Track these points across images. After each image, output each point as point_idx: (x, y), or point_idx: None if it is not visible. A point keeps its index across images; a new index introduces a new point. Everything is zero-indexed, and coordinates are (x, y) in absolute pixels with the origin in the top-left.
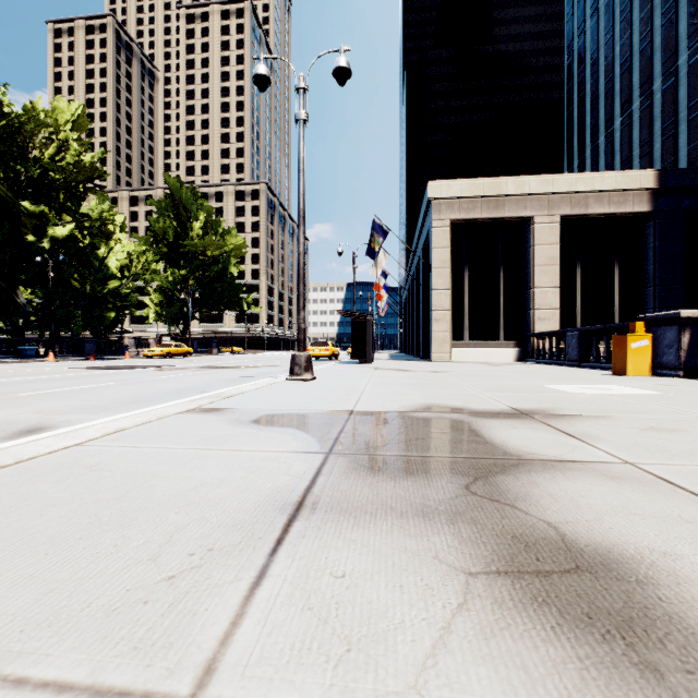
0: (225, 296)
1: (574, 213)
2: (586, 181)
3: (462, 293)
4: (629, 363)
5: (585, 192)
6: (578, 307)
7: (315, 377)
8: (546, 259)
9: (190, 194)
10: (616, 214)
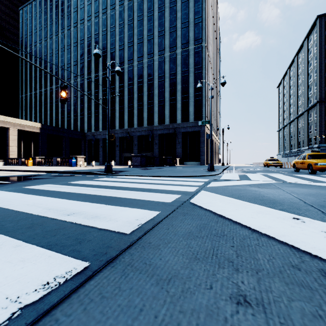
0: None
1: (21, 129)
2: (24, 122)
3: None
4: (29, 164)
5: (24, 124)
6: (22, 152)
7: None
8: (13, 139)
9: None
10: (32, 131)
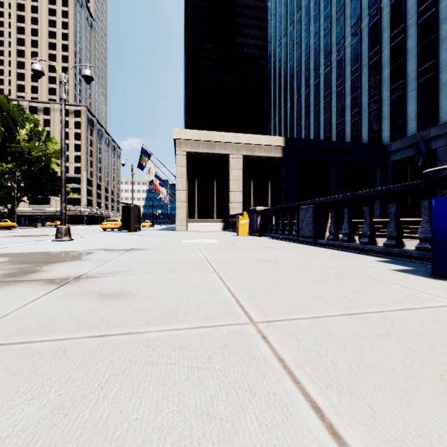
0: (48, 185)
1: (248, 154)
2: (254, 139)
3: (194, 193)
4: (240, 230)
5: (253, 144)
6: (252, 202)
7: (73, 239)
8: (236, 177)
9: (16, 109)
10: (268, 157)
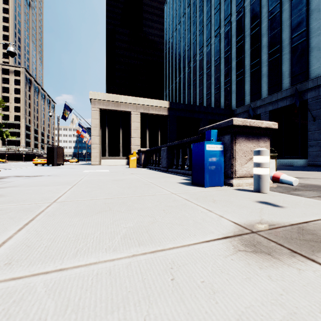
0: None
1: (145, 112)
2: (148, 101)
3: (106, 138)
4: (130, 164)
5: (148, 105)
6: (147, 145)
7: None
8: (135, 127)
9: None
10: (158, 114)
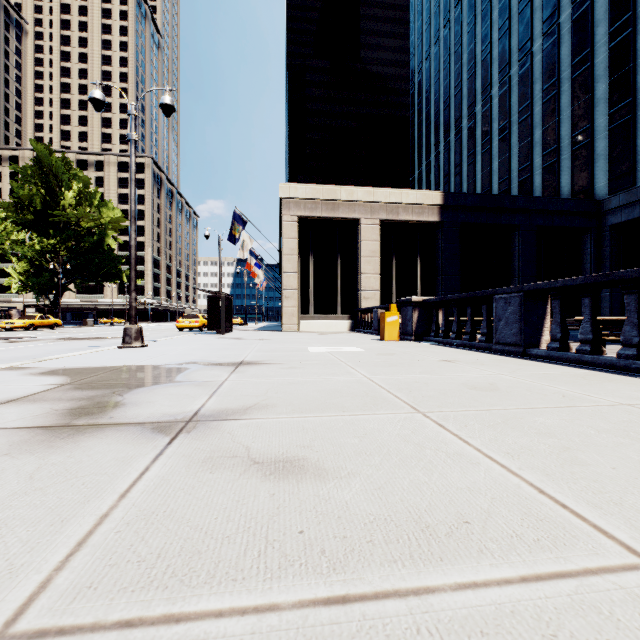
0: (102, 267)
1: (389, 218)
2: (396, 195)
3: (309, 276)
4: (386, 332)
5: (396, 203)
6: (394, 289)
7: (146, 345)
8: (370, 252)
9: (61, 163)
10: (418, 221)
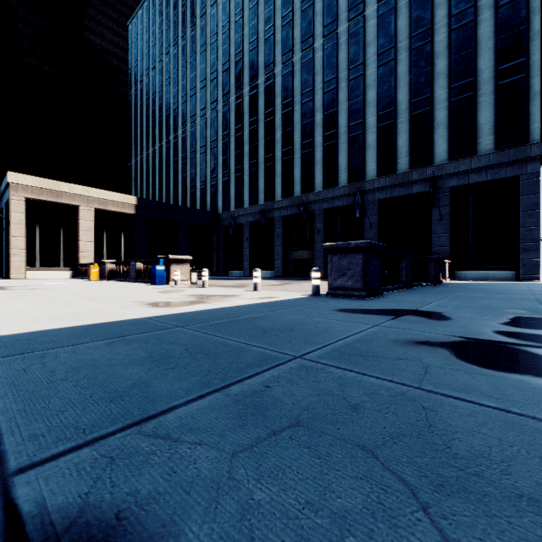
0: None
1: (101, 208)
2: (107, 195)
3: (36, 240)
4: (92, 276)
5: (106, 199)
6: (105, 251)
7: None
8: (87, 227)
9: None
10: (121, 212)
